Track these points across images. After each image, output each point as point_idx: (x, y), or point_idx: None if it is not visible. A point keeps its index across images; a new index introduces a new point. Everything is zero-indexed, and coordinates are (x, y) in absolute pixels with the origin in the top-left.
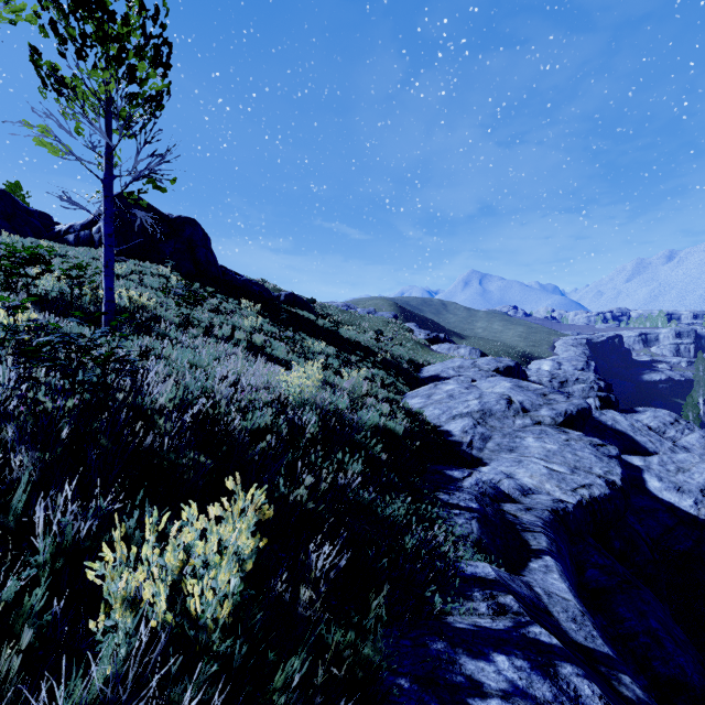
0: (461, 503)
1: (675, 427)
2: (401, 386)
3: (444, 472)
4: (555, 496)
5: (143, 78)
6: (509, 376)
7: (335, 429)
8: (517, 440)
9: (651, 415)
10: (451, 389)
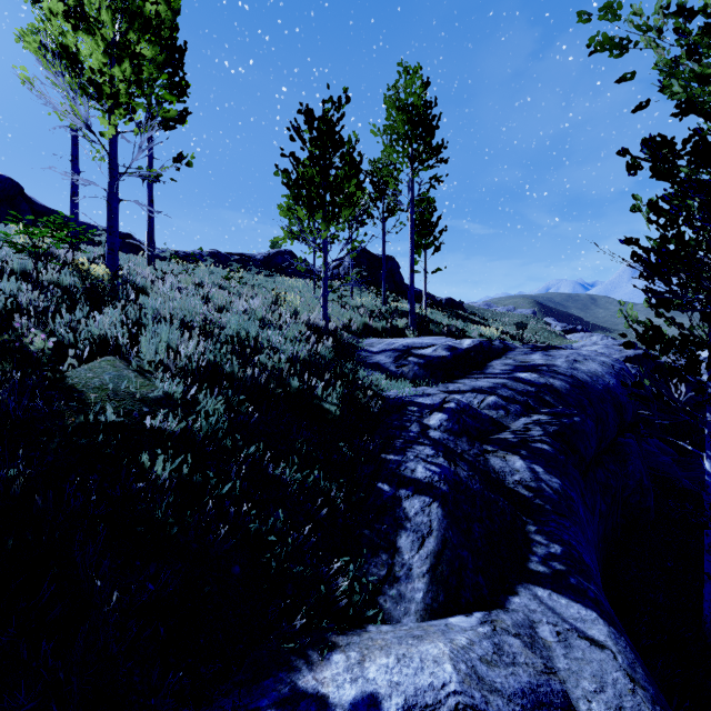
0: None
1: None
2: None
3: None
4: None
5: (437, 238)
6: None
7: None
8: None
9: None
10: None
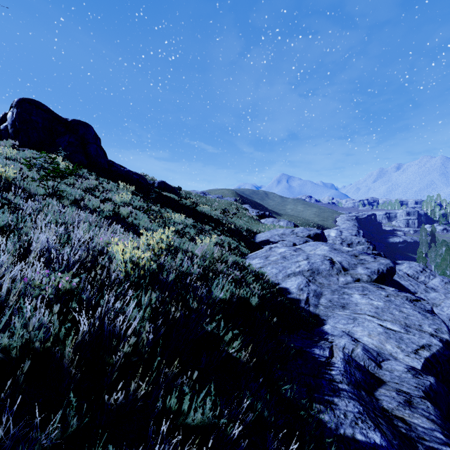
0: (357, 436)
1: (424, 274)
2: (243, 249)
3: (304, 350)
4: (399, 358)
5: None
6: (317, 240)
7: (176, 320)
8: (345, 296)
9: (407, 266)
10: (283, 251)
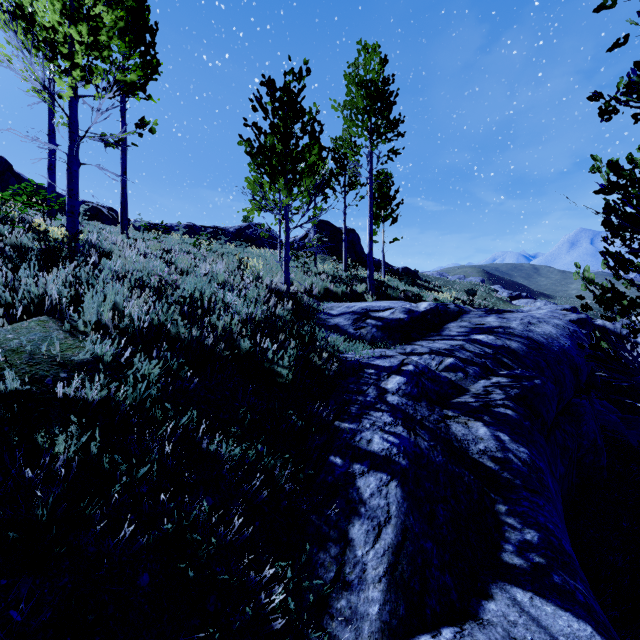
0: None
1: None
2: None
3: None
4: None
5: (395, 210)
6: None
7: None
8: None
9: None
10: None
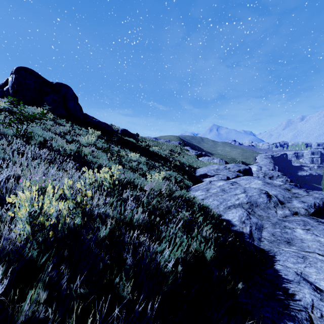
0: None
1: None
2: (187, 181)
3: None
4: None
5: None
6: (246, 174)
7: None
8: (287, 230)
9: None
10: (221, 185)
